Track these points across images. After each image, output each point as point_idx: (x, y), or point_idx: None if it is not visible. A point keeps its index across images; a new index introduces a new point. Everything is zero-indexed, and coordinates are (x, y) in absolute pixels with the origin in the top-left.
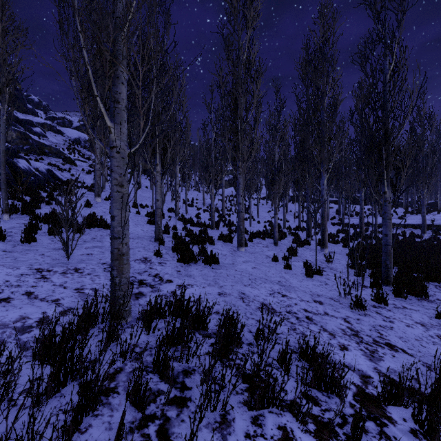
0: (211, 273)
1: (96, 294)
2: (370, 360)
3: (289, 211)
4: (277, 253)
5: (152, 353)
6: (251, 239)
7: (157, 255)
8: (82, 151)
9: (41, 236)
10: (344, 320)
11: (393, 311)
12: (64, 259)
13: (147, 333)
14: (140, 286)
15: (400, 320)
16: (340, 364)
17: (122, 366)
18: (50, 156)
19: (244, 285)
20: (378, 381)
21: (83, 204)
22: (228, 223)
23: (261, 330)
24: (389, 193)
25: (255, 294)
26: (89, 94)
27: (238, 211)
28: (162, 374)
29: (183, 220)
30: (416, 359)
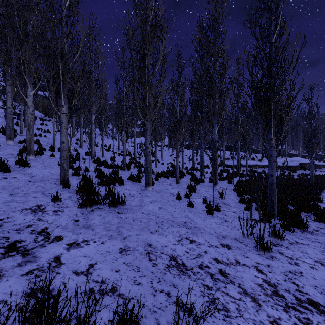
0: (115, 220)
1: None
2: None
3: (185, 155)
4: (179, 190)
5: None
6: (157, 178)
7: (55, 202)
8: None
9: None
10: (257, 270)
11: (291, 249)
12: None
13: None
14: (3, 257)
15: (302, 259)
16: None
17: None
18: None
19: (150, 232)
20: None
21: None
22: (138, 165)
23: None
24: (274, 140)
25: (162, 244)
26: None
27: (145, 154)
28: None
29: (98, 162)
30: None
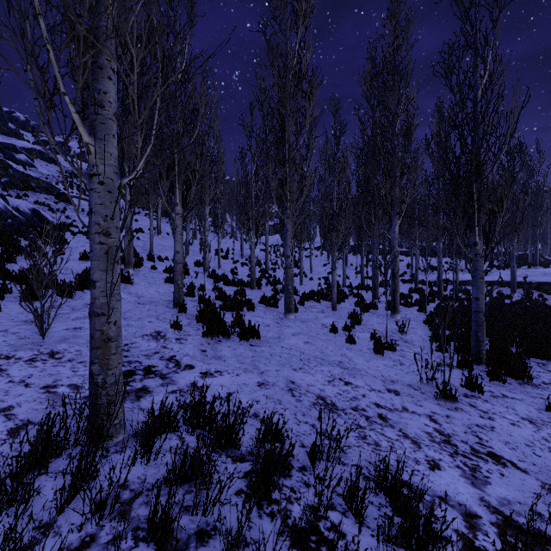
0: (248, 353)
1: (63, 404)
2: (472, 485)
3: (349, 264)
4: (336, 320)
5: (149, 500)
6: (302, 302)
7: (175, 328)
8: (83, 186)
9: (10, 302)
10: (430, 419)
11: (491, 402)
12: (37, 337)
13: (146, 461)
14: (145, 378)
15: (502, 415)
16: (432, 496)
17: (95, 531)
18: (38, 191)
19: (293, 369)
20: (489, 523)
21: (78, 257)
22: (273, 281)
23: (319, 447)
24: (481, 245)
25: (308, 382)
26: (57, 93)
27: (285, 266)
28: (160, 544)
29: (214, 277)
30: (532, 477)
